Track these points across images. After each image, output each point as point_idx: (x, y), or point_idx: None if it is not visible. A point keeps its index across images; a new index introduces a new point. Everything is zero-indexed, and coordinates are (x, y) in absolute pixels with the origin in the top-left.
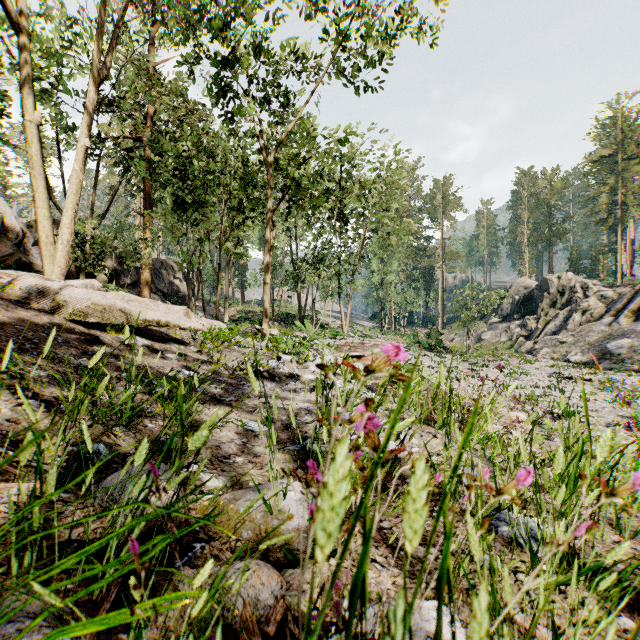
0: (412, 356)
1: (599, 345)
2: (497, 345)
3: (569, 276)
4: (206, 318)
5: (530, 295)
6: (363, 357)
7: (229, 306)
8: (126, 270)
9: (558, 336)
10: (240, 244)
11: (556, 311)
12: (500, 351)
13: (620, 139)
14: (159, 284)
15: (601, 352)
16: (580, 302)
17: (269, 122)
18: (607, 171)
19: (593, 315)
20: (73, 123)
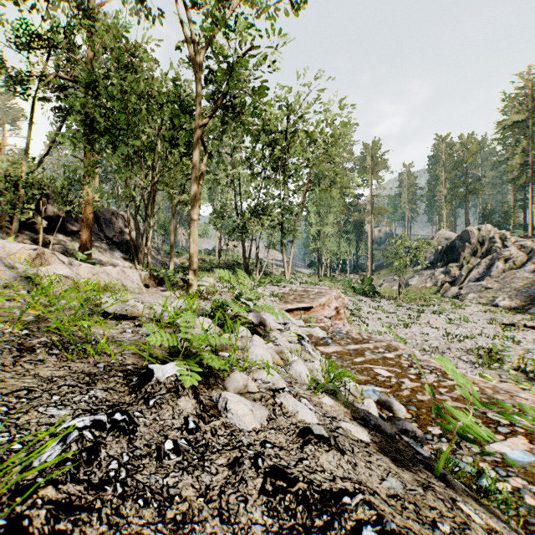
0: (350, 301)
1: (526, 291)
2: (423, 290)
3: (488, 228)
4: (136, 265)
5: (452, 245)
6: (311, 309)
7: (180, 255)
8: (72, 218)
9: (483, 282)
10: (183, 191)
11: (477, 259)
12: (427, 296)
13: (531, 106)
14: (109, 233)
15: (529, 298)
16: (501, 251)
17: (201, 25)
18: (519, 135)
19: (515, 263)
20: (1, 58)
